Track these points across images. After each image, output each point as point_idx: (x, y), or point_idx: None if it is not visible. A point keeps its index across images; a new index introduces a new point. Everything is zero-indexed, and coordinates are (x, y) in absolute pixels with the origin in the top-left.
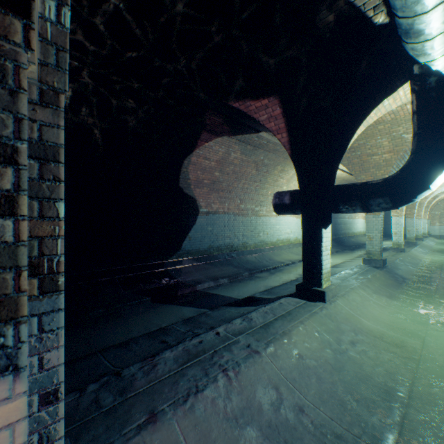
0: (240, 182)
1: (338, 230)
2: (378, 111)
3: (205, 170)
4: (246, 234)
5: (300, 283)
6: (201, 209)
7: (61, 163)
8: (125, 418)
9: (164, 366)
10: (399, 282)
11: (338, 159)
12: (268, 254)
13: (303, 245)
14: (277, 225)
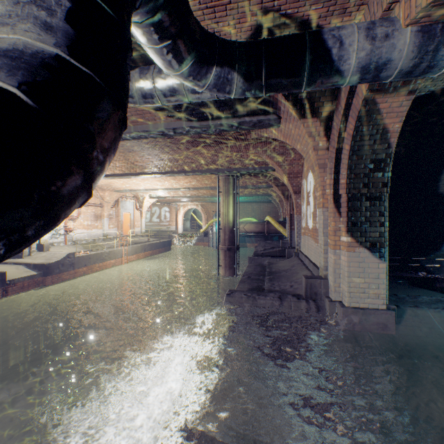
0: None
1: None
2: None
3: None
4: None
5: None
6: None
7: (386, 212)
8: (402, 303)
9: (421, 299)
10: None
11: None
12: None
13: None
14: None
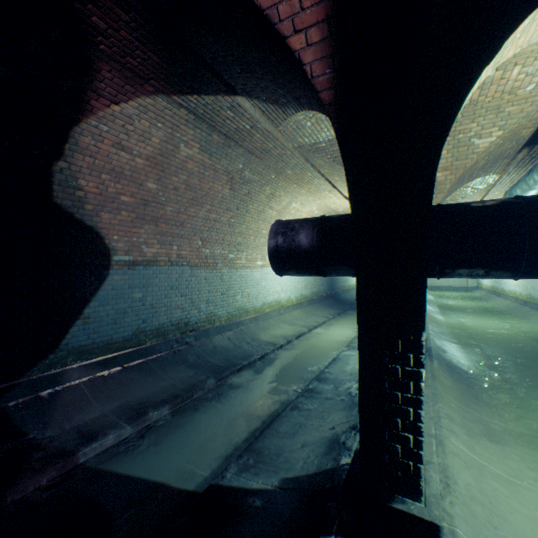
0: (201, 207)
1: (335, 283)
2: (528, 27)
3: (121, 173)
4: (214, 300)
5: (350, 473)
6: (116, 257)
7: None
8: None
9: None
10: (464, 380)
11: (445, 136)
12: (251, 330)
13: (362, 369)
14: (264, 280)
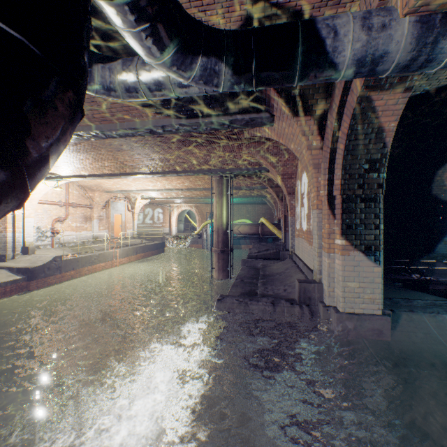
0: None
1: None
2: None
3: None
4: None
5: None
6: None
7: (381, 214)
8: (397, 307)
9: (416, 303)
10: None
11: None
12: None
13: None
14: None
